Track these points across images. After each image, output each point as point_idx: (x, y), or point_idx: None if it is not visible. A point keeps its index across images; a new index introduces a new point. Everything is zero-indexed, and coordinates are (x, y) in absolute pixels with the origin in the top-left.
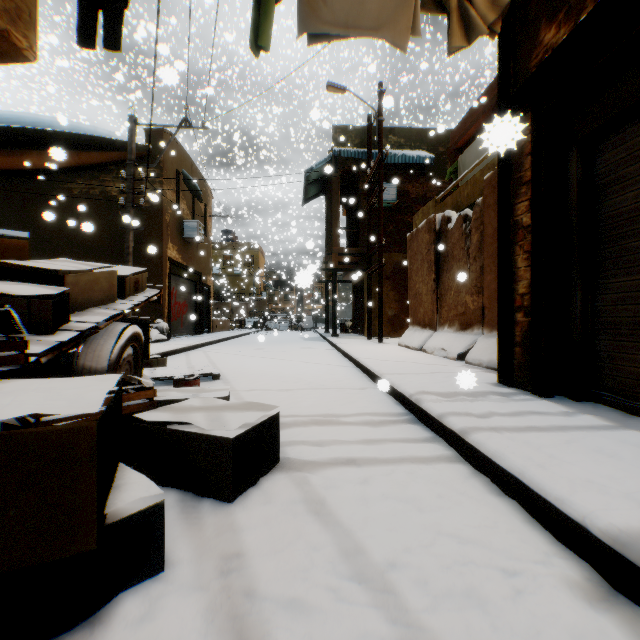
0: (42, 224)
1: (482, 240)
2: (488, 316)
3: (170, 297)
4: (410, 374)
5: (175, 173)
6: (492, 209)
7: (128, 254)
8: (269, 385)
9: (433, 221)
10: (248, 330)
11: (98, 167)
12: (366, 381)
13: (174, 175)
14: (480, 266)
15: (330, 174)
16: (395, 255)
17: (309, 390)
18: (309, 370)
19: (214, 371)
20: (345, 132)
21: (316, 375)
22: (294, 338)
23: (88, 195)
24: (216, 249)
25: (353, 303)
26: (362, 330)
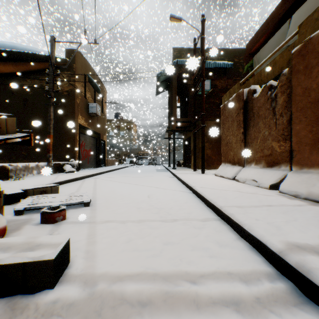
0: (7, 105)
1: (288, 100)
2: (297, 157)
3: (80, 146)
4: (247, 207)
5: (83, 76)
6: (301, 73)
7: (50, 120)
8: (125, 214)
9: (242, 93)
10: (126, 165)
11: (38, 72)
12: (205, 209)
13: (82, 77)
14: (287, 119)
15: (171, 76)
16: (209, 122)
17: (158, 222)
18: (159, 196)
19: (85, 199)
20: (180, 51)
21: (164, 201)
22: (151, 169)
23: (33, 88)
24: (111, 122)
25: (184, 150)
26: (189, 165)
